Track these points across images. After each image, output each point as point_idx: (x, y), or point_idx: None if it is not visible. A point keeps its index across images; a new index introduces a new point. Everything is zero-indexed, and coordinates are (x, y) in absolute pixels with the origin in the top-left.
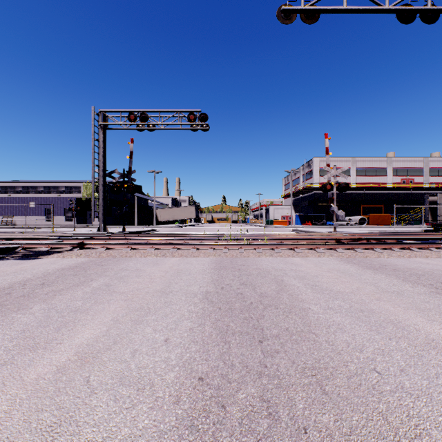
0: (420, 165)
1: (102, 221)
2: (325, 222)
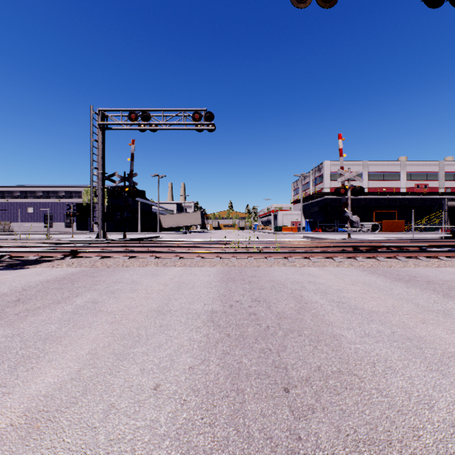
0: (435, 169)
1: (101, 227)
2: (336, 228)
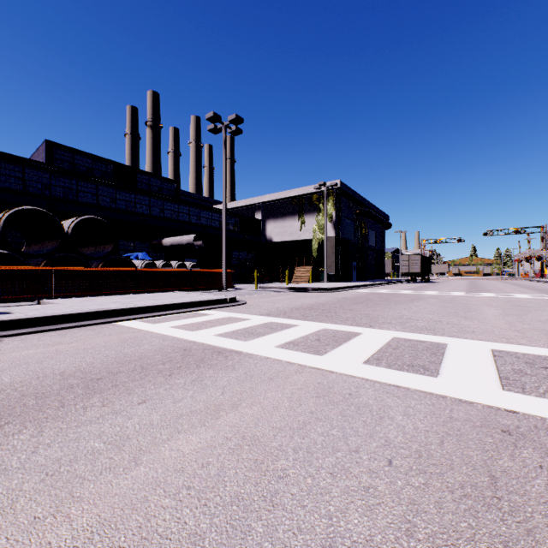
0: None
1: None
2: None
